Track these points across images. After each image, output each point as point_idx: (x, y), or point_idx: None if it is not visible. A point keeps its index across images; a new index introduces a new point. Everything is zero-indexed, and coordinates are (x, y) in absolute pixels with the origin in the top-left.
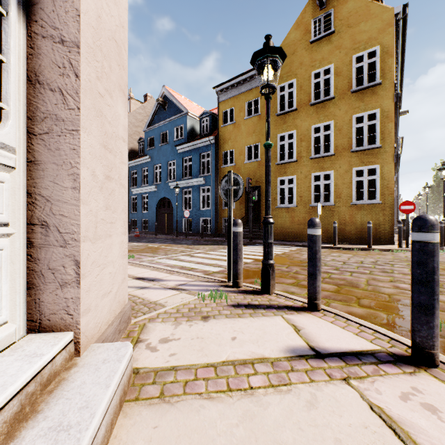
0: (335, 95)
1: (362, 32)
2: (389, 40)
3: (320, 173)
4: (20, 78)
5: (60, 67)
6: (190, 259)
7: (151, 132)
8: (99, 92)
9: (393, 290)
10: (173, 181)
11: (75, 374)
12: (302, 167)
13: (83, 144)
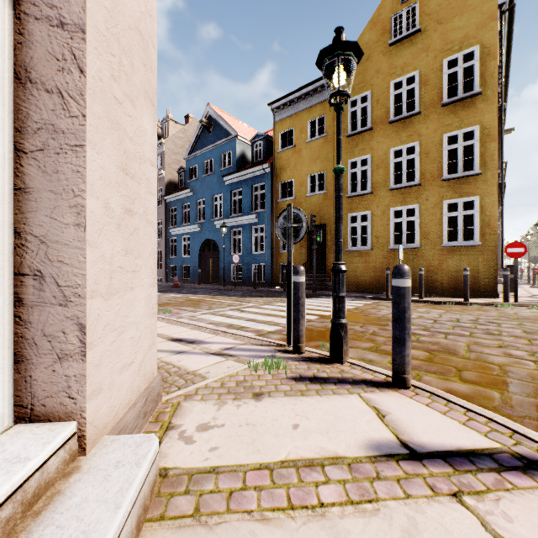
0: (421, 110)
1: (456, 29)
2: (491, 38)
3: (402, 207)
4: (4, 75)
5: (59, 60)
6: (240, 314)
7: (193, 160)
8: (116, 97)
9: (504, 360)
10: (219, 219)
11: (75, 484)
12: (379, 200)
13: (90, 164)
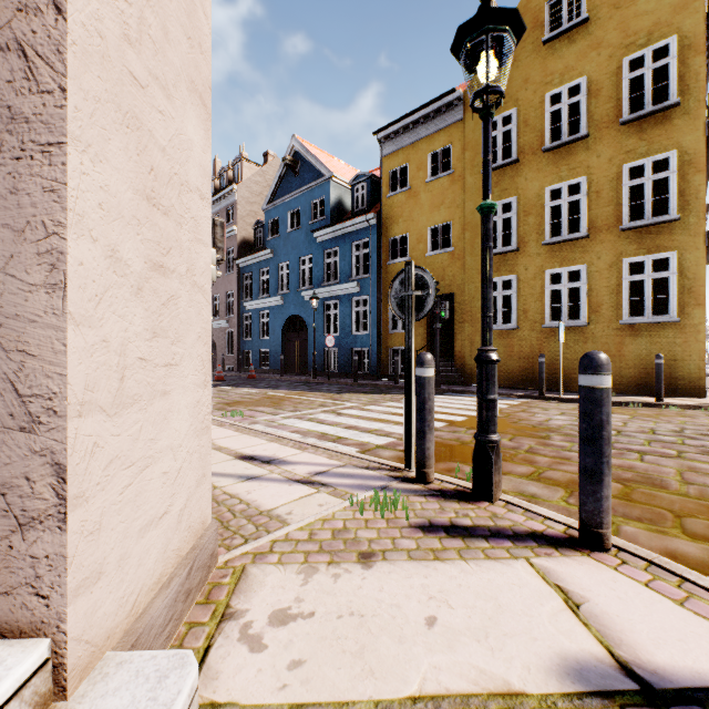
0: (589, 131)
1: (642, 14)
2: (696, 24)
3: (562, 269)
4: None
5: None
6: (336, 419)
7: (273, 211)
8: (133, 74)
9: None
10: (308, 289)
11: None
12: (528, 259)
13: (76, 179)
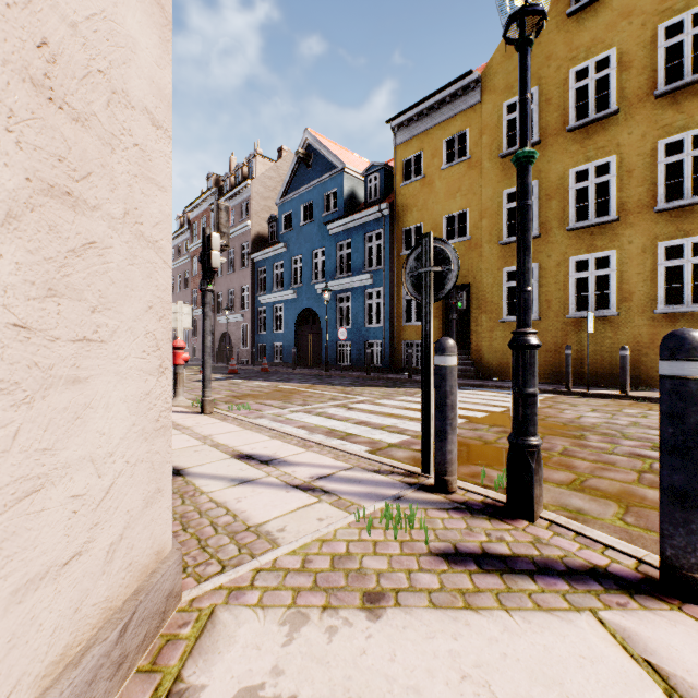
0: (619, 107)
1: None
2: None
3: (589, 256)
4: None
5: None
6: (346, 413)
7: (287, 205)
8: None
9: None
10: (321, 282)
11: None
12: (551, 246)
13: None
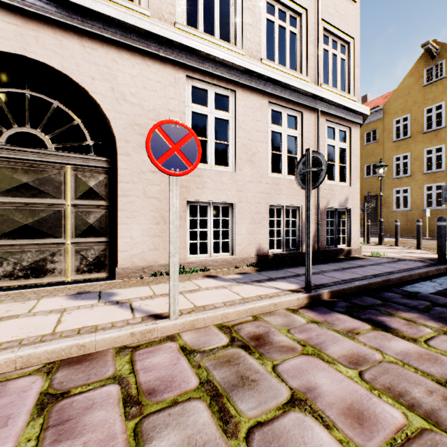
0: (446, 125)
1: None
2: None
3: (432, 184)
4: None
5: None
6: None
7: None
8: None
9: None
10: None
11: None
12: (416, 180)
13: None
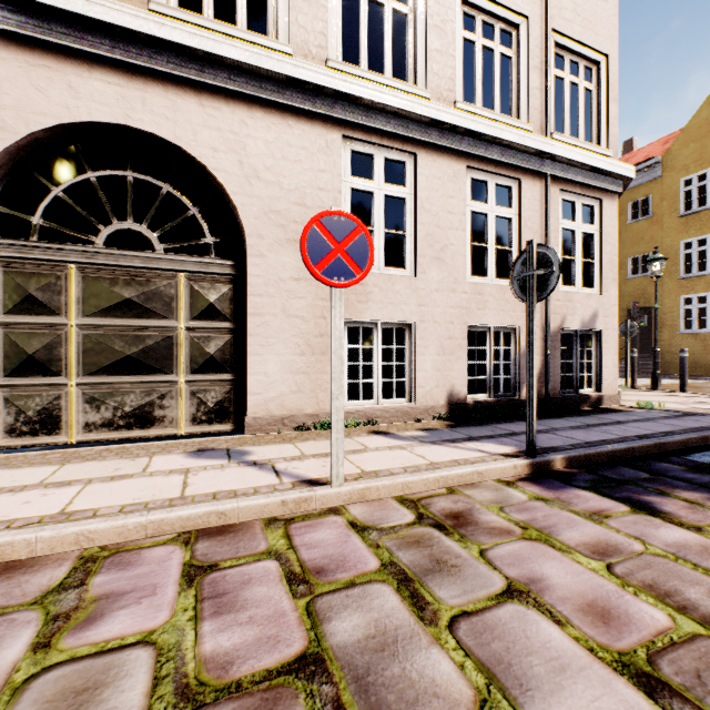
0: None
1: None
2: None
3: None
4: None
5: None
6: None
7: None
8: None
9: None
10: None
11: None
12: None
13: None
